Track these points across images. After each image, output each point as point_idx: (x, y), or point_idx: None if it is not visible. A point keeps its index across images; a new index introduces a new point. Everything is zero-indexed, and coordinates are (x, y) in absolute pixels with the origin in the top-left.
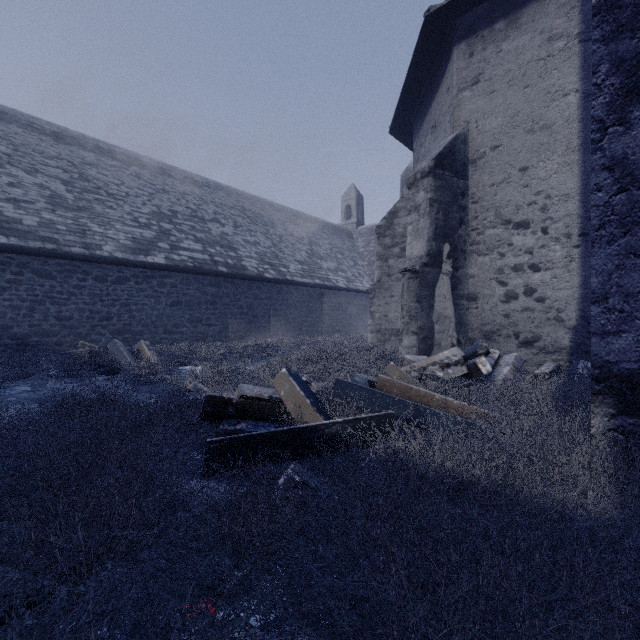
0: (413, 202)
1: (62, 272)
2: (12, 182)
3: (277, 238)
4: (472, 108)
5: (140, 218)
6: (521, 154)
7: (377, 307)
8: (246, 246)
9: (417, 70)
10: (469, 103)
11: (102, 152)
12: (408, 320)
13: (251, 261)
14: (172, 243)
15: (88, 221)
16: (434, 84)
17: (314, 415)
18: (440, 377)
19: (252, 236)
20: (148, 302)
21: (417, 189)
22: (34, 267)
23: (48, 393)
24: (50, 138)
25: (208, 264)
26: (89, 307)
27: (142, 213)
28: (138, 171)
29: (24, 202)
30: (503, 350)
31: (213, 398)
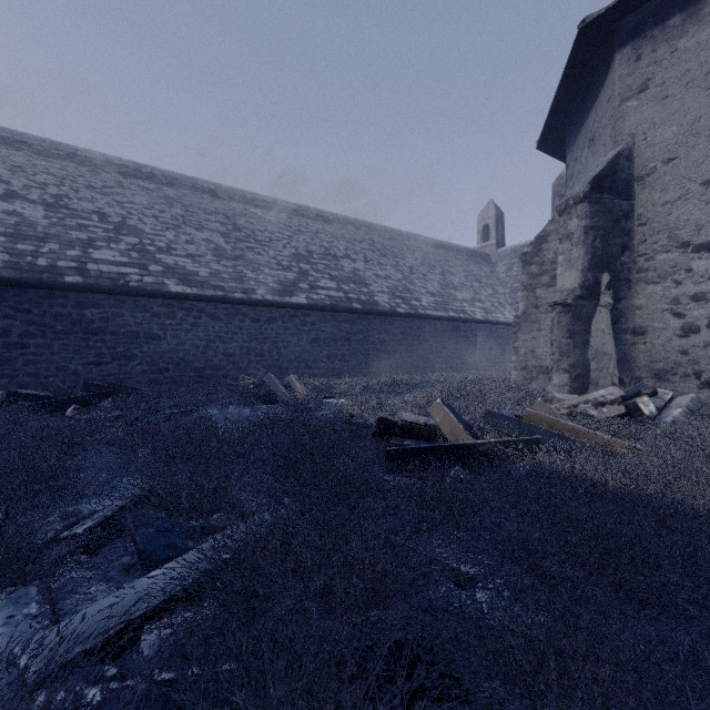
0: (565, 230)
1: (227, 315)
2: (188, 240)
3: (407, 270)
4: (639, 119)
5: (283, 261)
6: (703, 166)
7: (522, 342)
8: (377, 281)
9: (570, 81)
10: (635, 113)
11: (247, 201)
12: (558, 357)
13: (383, 296)
14: (311, 283)
15: (243, 268)
16: (592, 92)
17: (467, 438)
18: (593, 415)
19: (382, 270)
20: (292, 339)
21: (569, 216)
22: (208, 312)
23: (234, 416)
24: (208, 195)
25: (343, 301)
26: (247, 345)
27: (284, 256)
28: (277, 215)
29: (198, 256)
30: (679, 391)
31: (383, 420)
